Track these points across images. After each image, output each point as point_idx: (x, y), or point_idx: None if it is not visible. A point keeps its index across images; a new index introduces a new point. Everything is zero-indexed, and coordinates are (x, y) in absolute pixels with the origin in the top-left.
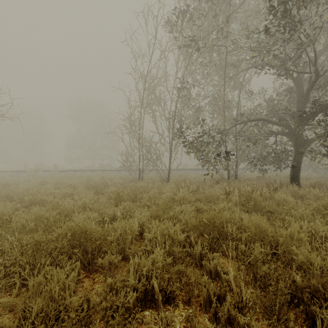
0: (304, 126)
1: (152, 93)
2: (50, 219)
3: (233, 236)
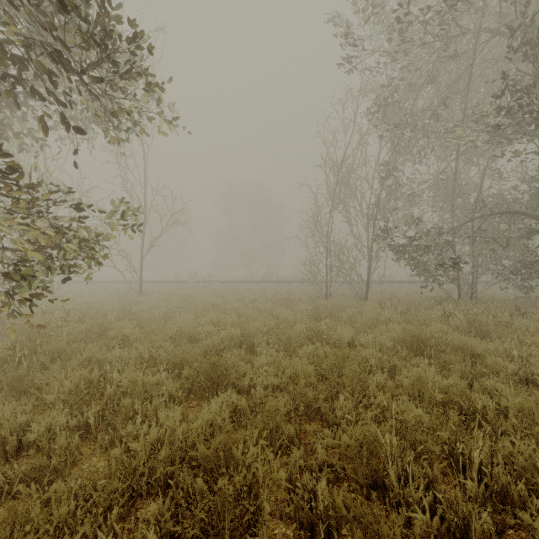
0: None
1: (345, 185)
2: (273, 326)
3: (437, 348)
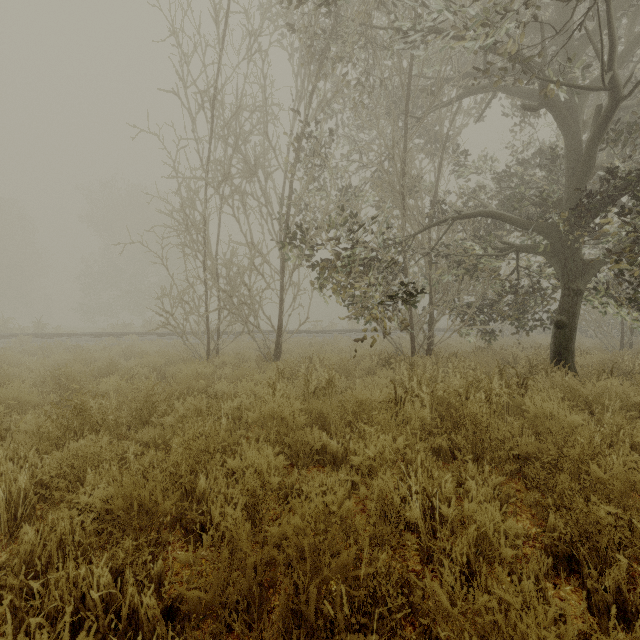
0: (585, 230)
1: (233, 149)
2: None
3: None
